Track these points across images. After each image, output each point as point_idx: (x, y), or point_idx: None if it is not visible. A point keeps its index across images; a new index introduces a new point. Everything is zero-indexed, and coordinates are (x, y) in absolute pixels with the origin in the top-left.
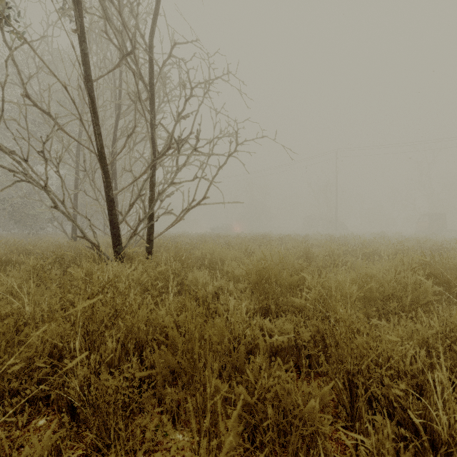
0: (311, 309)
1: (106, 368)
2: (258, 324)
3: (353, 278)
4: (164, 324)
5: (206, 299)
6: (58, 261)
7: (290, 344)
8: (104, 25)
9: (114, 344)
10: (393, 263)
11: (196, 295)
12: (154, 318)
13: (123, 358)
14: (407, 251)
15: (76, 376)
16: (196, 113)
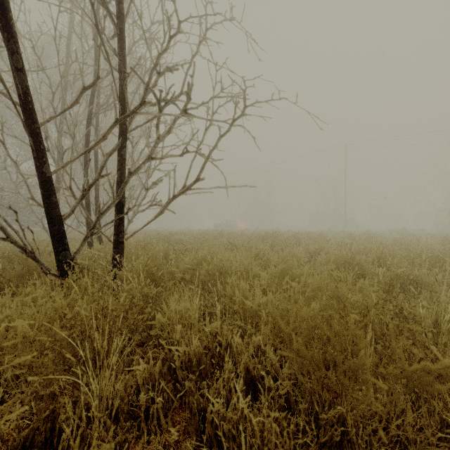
0: None
1: None
2: None
3: None
4: None
5: (189, 365)
6: None
7: None
8: None
9: None
10: None
11: (170, 356)
12: None
13: None
14: None
15: None
16: (189, 68)
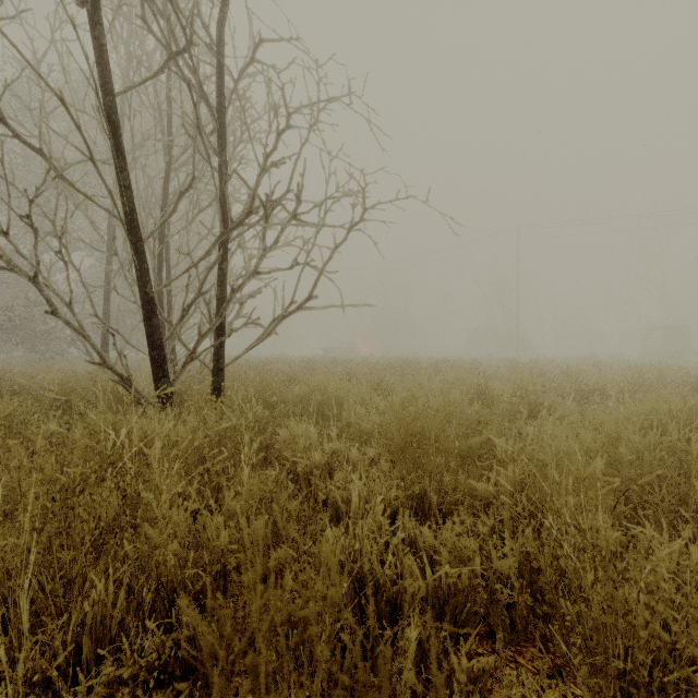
0: (506, 502)
1: (88, 647)
2: (406, 533)
3: (584, 442)
4: (219, 544)
5: (310, 475)
6: (60, 405)
7: (475, 582)
8: (141, 7)
9: (110, 592)
10: (642, 411)
11: (293, 467)
12: (201, 530)
13: (129, 620)
14: (649, 387)
15: (7, 681)
16: (297, 159)
